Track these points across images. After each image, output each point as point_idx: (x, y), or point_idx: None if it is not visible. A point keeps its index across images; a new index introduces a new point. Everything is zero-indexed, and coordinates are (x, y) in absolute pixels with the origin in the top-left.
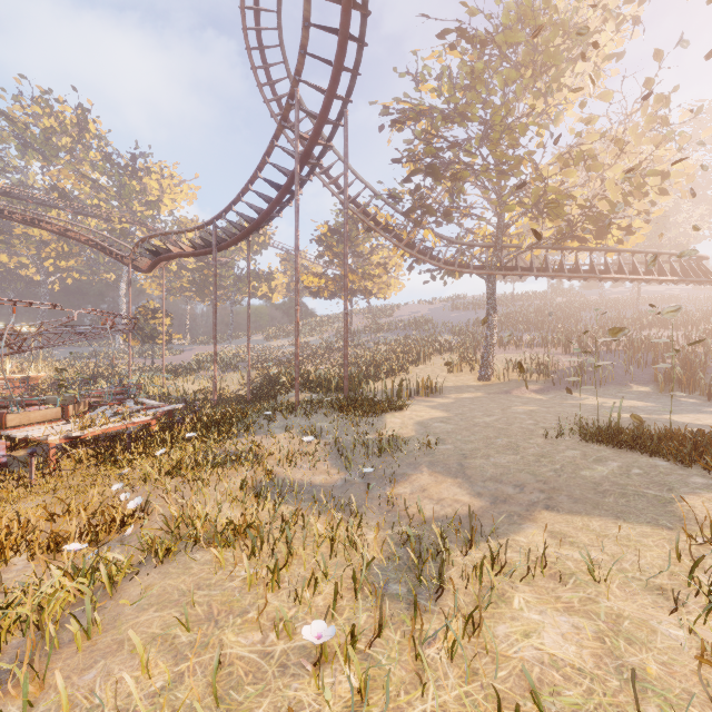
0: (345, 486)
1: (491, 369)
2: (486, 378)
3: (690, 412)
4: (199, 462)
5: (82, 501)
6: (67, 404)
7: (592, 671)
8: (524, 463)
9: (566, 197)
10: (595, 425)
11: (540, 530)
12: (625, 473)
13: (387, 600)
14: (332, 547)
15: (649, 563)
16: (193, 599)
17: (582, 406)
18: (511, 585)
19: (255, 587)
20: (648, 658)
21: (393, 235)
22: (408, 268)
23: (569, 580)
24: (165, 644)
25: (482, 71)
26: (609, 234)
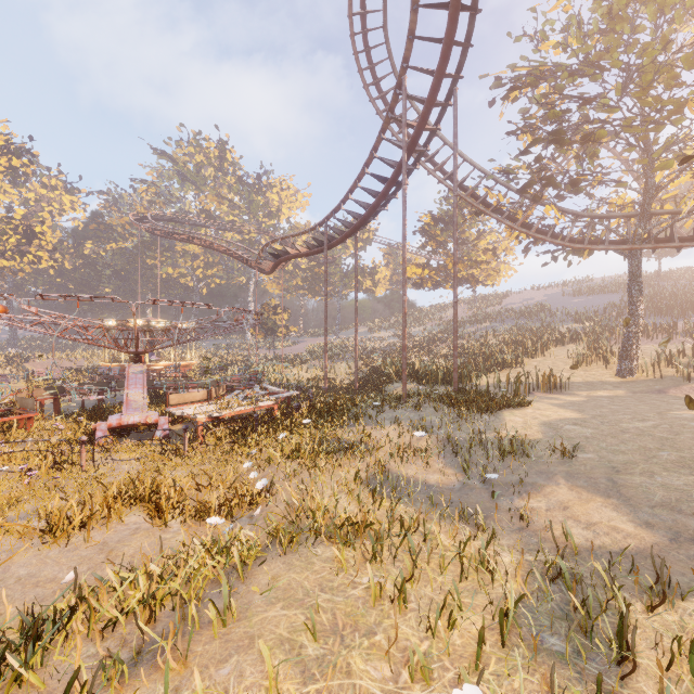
0: (463, 490)
1: (634, 363)
2: (628, 374)
3: None
4: (315, 448)
5: (221, 475)
6: (211, 387)
7: None
8: None
9: None
10: None
11: None
12: None
13: (546, 658)
14: (462, 568)
15: None
16: (317, 603)
17: None
18: None
19: (379, 602)
20: None
21: (505, 216)
22: (523, 251)
23: None
24: (292, 652)
25: (623, 7)
26: None
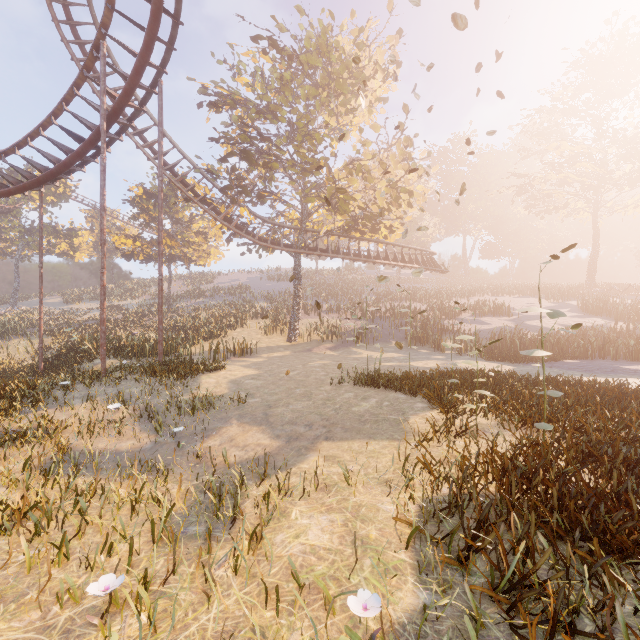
0: (155, 448)
1: (297, 332)
2: (294, 339)
3: (423, 359)
4: None
5: None
6: None
7: (337, 548)
8: (314, 406)
9: (350, 198)
10: (364, 373)
11: (319, 456)
12: (380, 406)
13: (186, 541)
14: (133, 508)
15: (383, 466)
16: None
17: (360, 359)
18: (292, 503)
19: (37, 568)
20: (372, 528)
21: (211, 208)
22: (227, 240)
23: (332, 489)
24: None
25: (289, 81)
26: (379, 230)
